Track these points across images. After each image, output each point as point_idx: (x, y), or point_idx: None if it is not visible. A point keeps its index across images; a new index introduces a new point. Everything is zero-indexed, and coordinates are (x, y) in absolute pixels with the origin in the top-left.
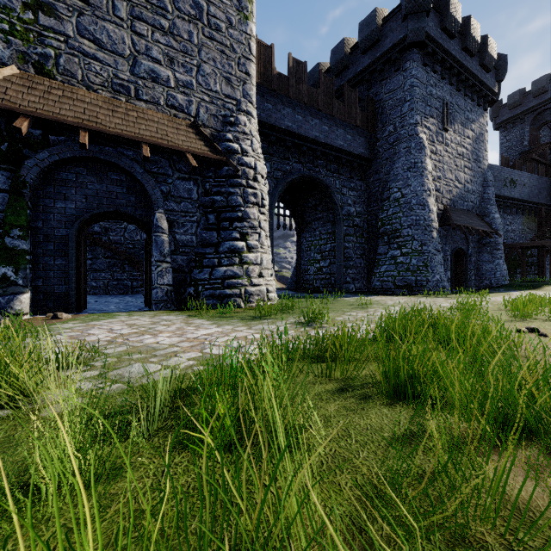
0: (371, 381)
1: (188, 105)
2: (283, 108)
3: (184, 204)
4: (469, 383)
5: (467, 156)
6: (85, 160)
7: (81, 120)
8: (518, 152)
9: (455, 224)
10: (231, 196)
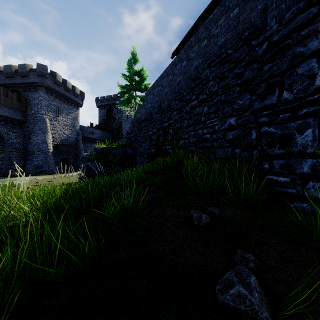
0: None
1: None
2: None
3: None
4: None
5: (69, 125)
6: None
7: None
8: (103, 119)
9: (59, 150)
10: None
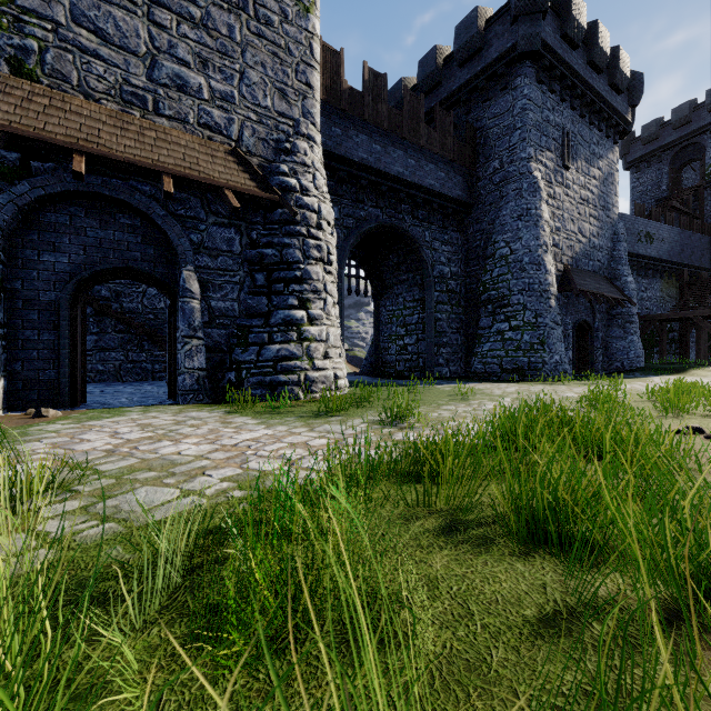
0: (490, 514)
1: (227, 125)
2: (356, 134)
3: (222, 259)
4: (641, 519)
5: (592, 202)
6: (83, 197)
7: (75, 139)
8: (654, 199)
9: (578, 289)
10: (286, 249)
